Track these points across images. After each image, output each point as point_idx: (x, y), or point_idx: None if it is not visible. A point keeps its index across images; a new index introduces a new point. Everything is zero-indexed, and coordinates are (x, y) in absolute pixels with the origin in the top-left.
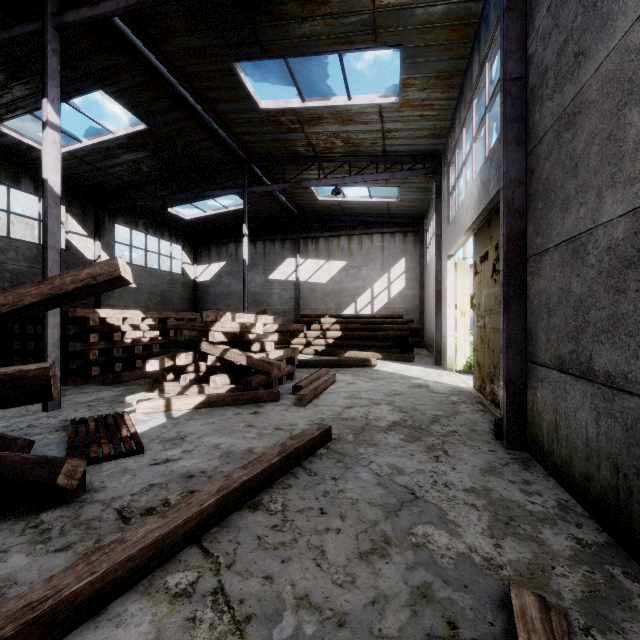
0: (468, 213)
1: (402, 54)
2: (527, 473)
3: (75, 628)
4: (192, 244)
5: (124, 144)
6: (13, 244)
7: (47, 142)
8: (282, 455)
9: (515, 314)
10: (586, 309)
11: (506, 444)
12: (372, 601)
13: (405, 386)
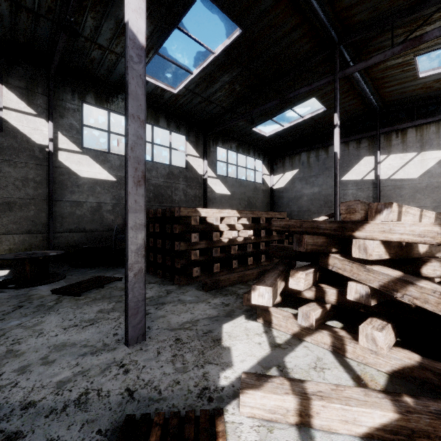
0: None
1: None
2: None
3: None
4: (269, 159)
5: (222, 63)
6: (155, 166)
7: None
8: None
9: None
10: None
11: None
12: None
13: None
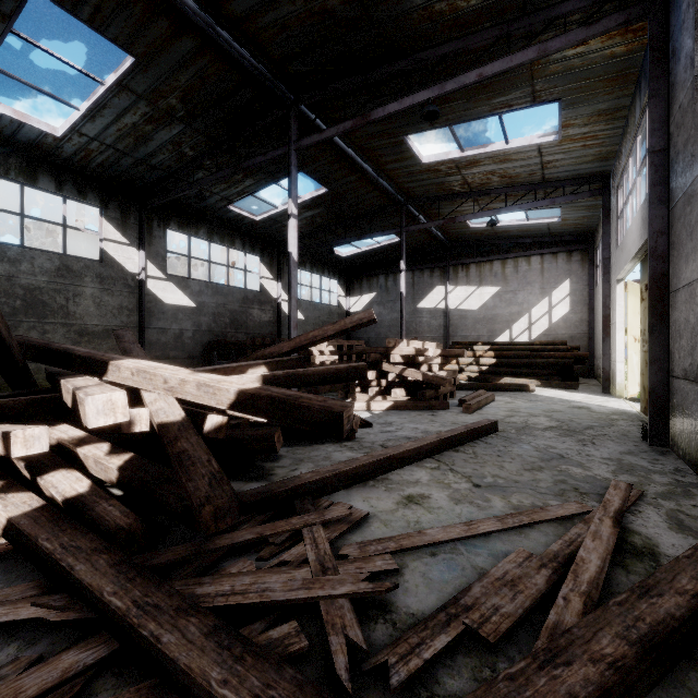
0: (632, 243)
1: (560, 105)
2: (660, 456)
3: (395, 469)
4: (345, 278)
5: (307, 205)
6: (231, 290)
7: (291, 227)
8: (468, 429)
9: (658, 338)
10: (695, 334)
11: (649, 441)
12: (532, 480)
13: (564, 407)
